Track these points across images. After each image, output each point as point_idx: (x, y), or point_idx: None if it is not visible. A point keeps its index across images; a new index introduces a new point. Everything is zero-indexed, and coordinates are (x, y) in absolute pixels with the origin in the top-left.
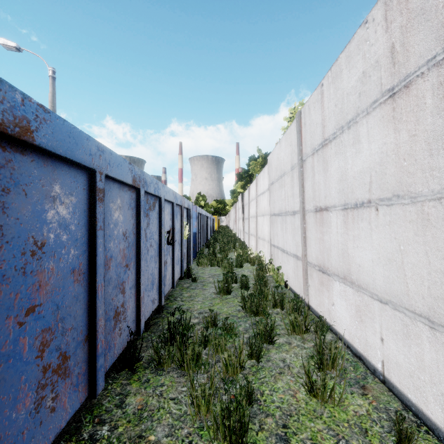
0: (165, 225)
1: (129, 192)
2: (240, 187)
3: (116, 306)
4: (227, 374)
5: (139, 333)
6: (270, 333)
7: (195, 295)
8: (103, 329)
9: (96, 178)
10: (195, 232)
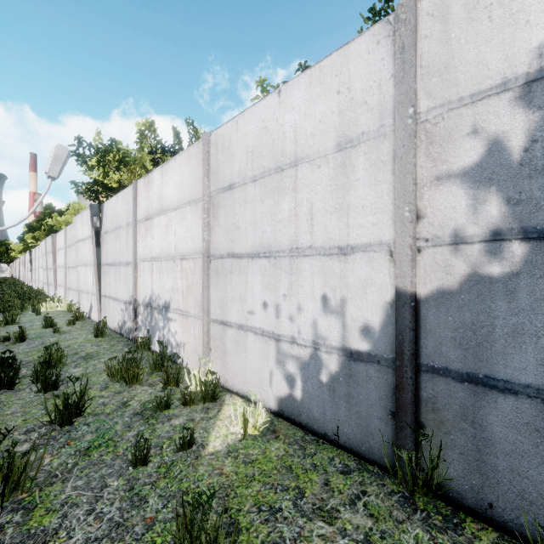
0: None
1: None
2: (31, 238)
3: None
4: None
5: None
6: (30, 298)
7: None
8: None
9: None
10: None
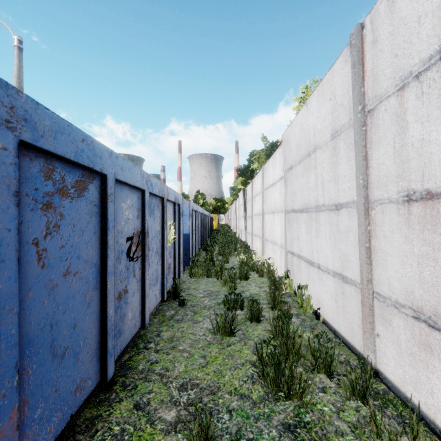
0: (122, 227)
1: None
2: (240, 183)
3: None
4: None
5: None
6: None
7: (179, 335)
8: None
9: None
10: (188, 233)
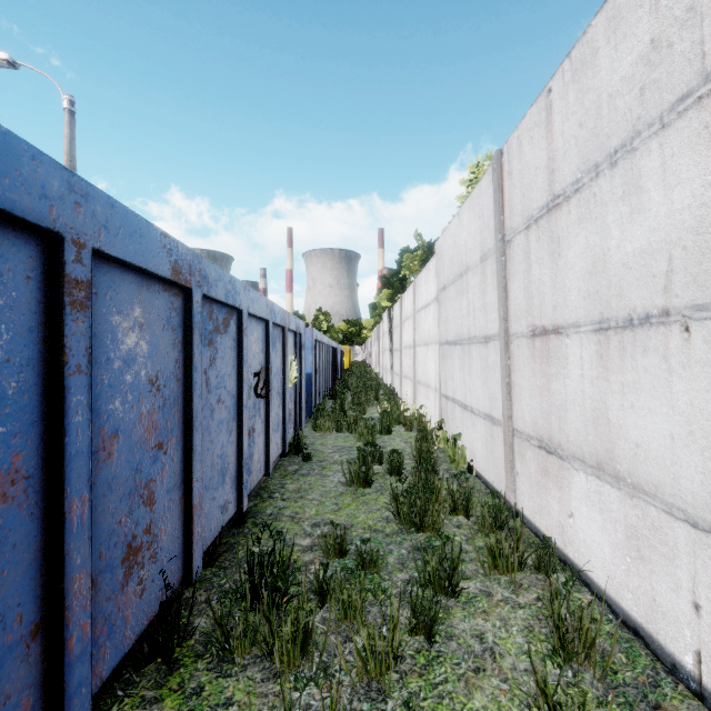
0: (251, 362)
1: (165, 295)
2: (385, 299)
3: (129, 535)
4: (367, 675)
5: (190, 578)
6: (451, 575)
7: (307, 487)
8: (85, 597)
9: (65, 255)
10: (311, 372)
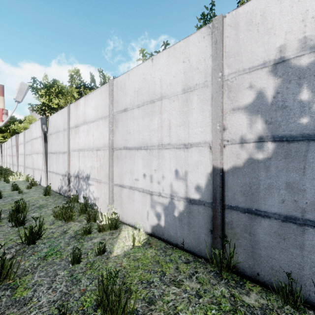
0: None
1: None
2: (1, 137)
3: None
4: None
5: None
6: (2, 173)
7: None
8: None
9: None
10: None
